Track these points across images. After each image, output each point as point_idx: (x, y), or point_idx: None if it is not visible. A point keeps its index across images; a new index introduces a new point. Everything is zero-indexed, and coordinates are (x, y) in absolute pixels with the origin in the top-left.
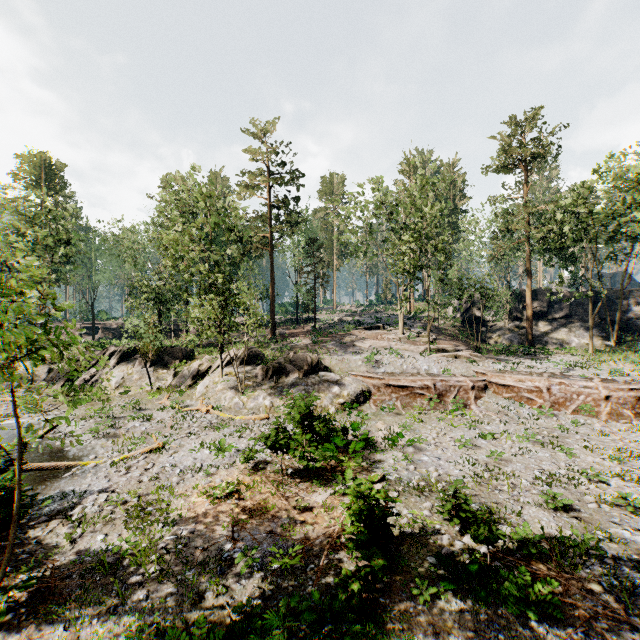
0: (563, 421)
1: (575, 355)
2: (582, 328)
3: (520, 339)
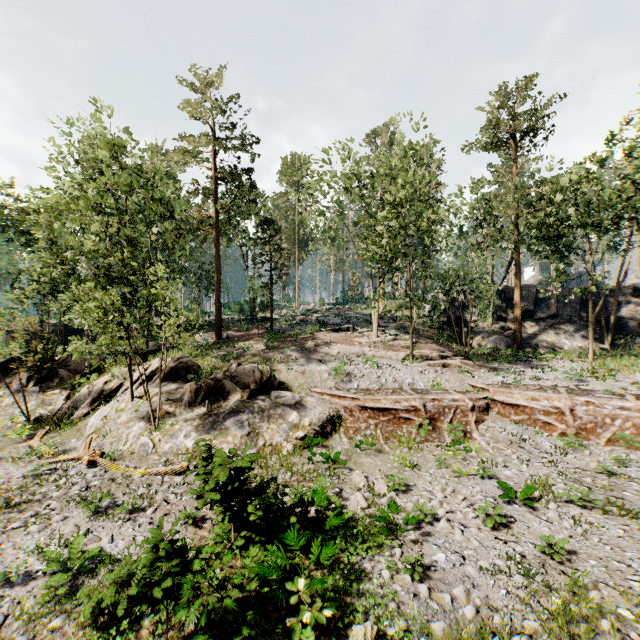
0: (600, 457)
1: (574, 361)
2: (572, 329)
3: (507, 342)
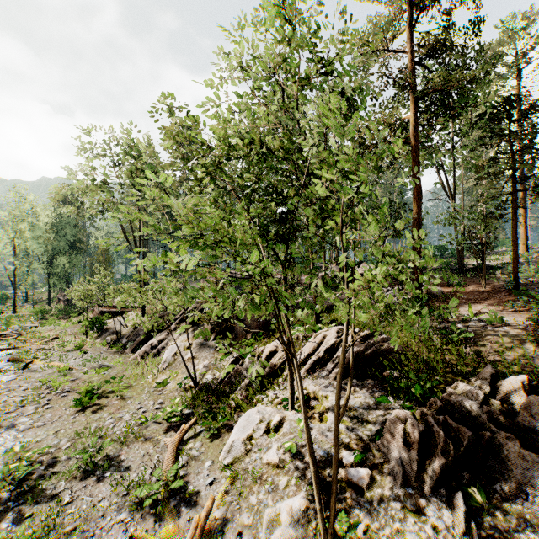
0: None
1: None
2: None
3: None
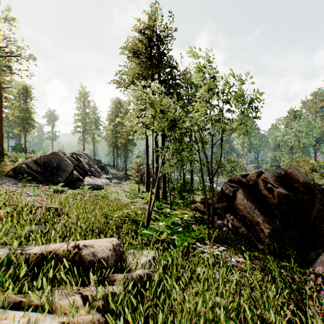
0: None
1: None
2: None
3: None
